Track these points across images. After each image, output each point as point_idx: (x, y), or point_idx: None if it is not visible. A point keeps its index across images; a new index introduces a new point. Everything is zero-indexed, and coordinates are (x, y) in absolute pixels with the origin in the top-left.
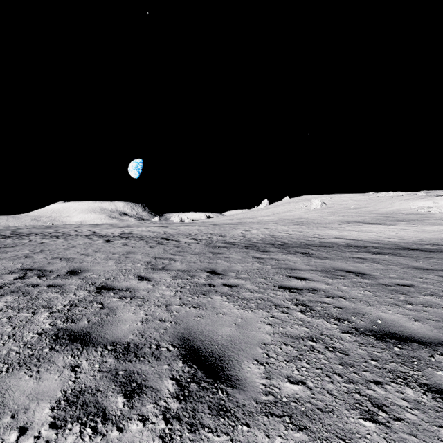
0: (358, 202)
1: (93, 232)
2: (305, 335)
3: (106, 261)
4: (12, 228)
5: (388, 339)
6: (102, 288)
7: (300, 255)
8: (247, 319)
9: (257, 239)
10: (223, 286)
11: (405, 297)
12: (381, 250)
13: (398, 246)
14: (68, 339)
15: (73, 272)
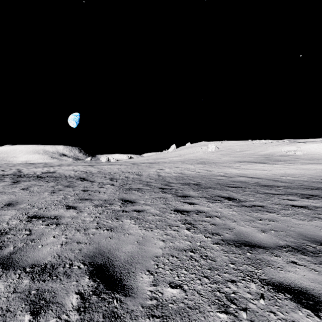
0: (241, 147)
1: (18, 171)
2: None
3: None
4: None
5: None
6: None
7: (228, 202)
8: None
9: (171, 178)
10: None
11: None
12: (300, 192)
13: (304, 184)
14: None
15: None
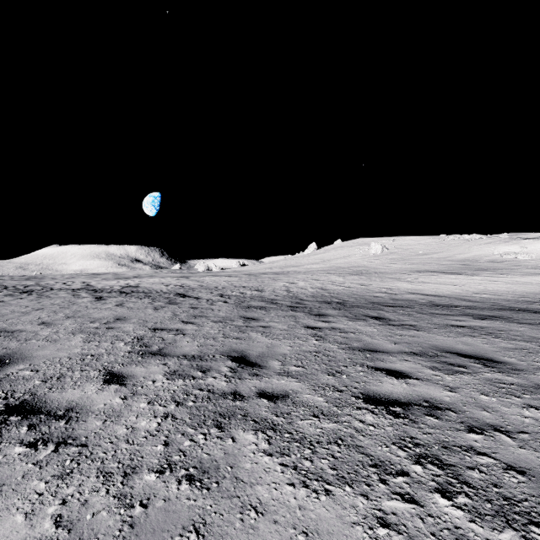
0: (427, 246)
1: (87, 284)
2: None
3: (71, 336)
4: None
5: None
6: (14, 411)
7: (374, 321)
8: (321, 537)
9: (306, 294)
10: (260, 399)
11: None
12: (482, 313)
13: (499, 304)
14: None
15: None
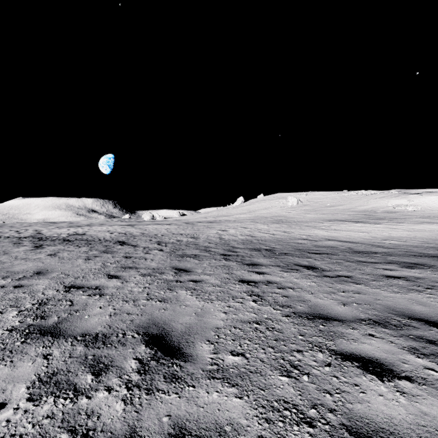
0: (333, 200)
1: (37, 232)
2: None
3: None
4: None
5: None
6: None
7: (308, 271)
8: None
9: (237, 241)
10: None
11: None
12: (403, 260)
13: (411, 251)
14: None
15: None
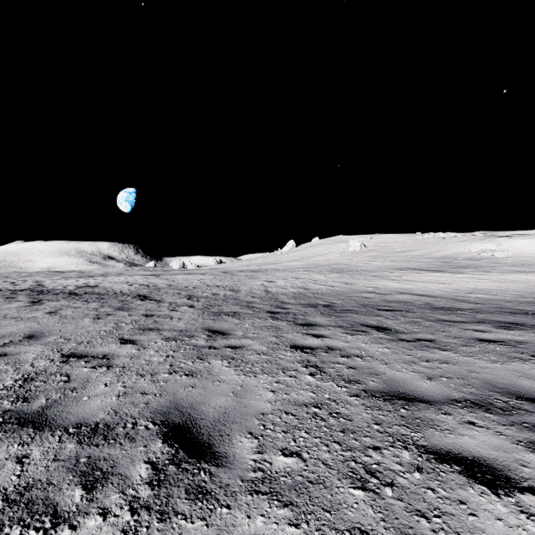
0: (404, 244)
1: (38, 284)
2: None
3: None
4: None
5: None
6: None
7: (378, 334)
8: None
9: (287, 295)
10: None
11: None
12: (496, 318)
13: (504, 306)
14: None
15: None
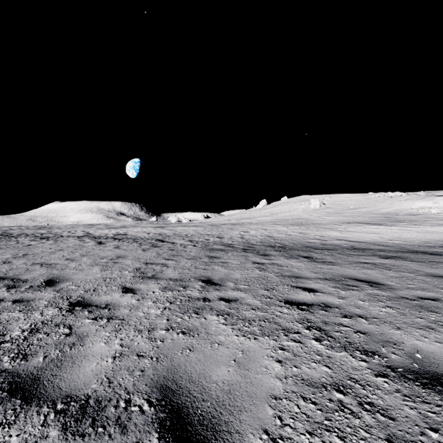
0: (357, 202)
1: (87, 233)
2: (328, 380)
3: (91, 267)
4: (4, 229)
5: (440, 387)
6: (76, 305)
7: (303, 259)
8: (249, 352)
9: (256, 240)
10: (220, 301)
11: (437, 317)
12: (388, 254)
13: (404, 248)
14: (7, 390)
15: (50, 282)
